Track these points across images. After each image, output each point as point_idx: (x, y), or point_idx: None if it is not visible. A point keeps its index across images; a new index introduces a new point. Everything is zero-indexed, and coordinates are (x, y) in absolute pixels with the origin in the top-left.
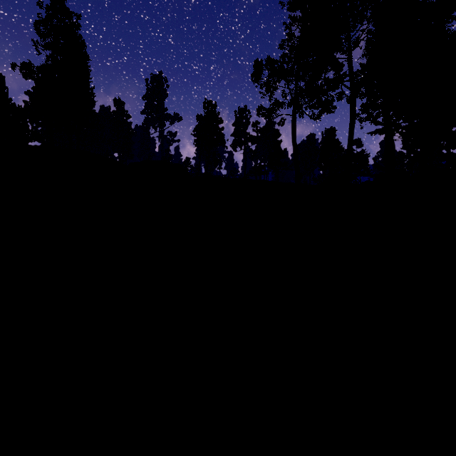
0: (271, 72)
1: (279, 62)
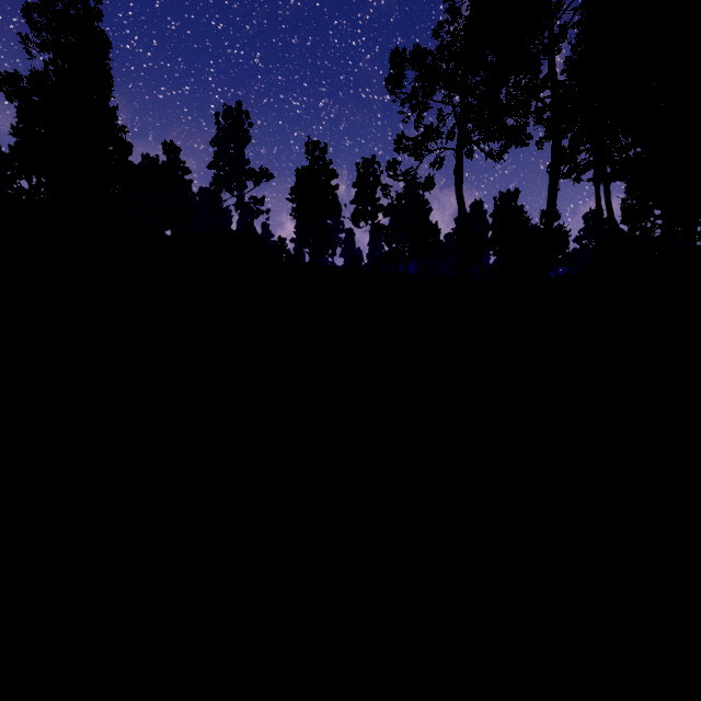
0: (420, 73)
1: (435, 55)
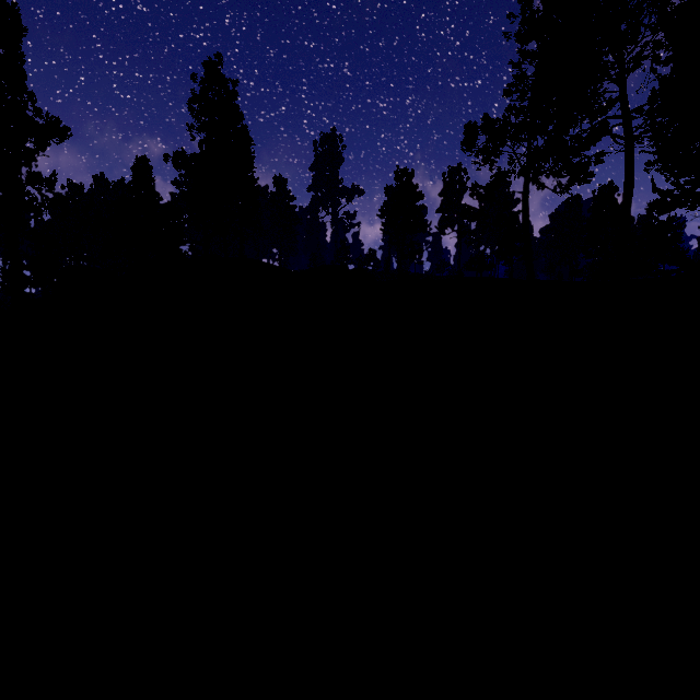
0: (489, 136)
1: (502, 121)
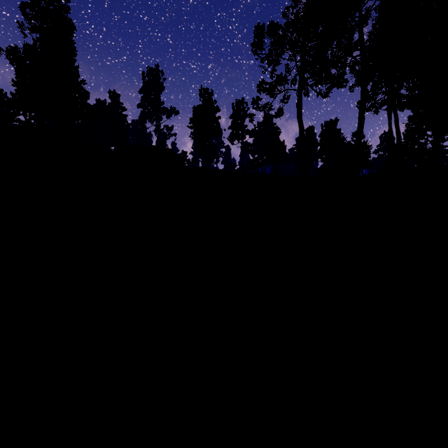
0: (274, 39)
1: (283, 27)
